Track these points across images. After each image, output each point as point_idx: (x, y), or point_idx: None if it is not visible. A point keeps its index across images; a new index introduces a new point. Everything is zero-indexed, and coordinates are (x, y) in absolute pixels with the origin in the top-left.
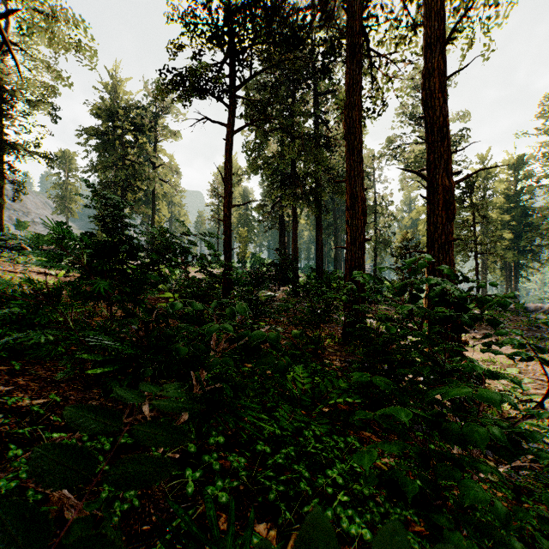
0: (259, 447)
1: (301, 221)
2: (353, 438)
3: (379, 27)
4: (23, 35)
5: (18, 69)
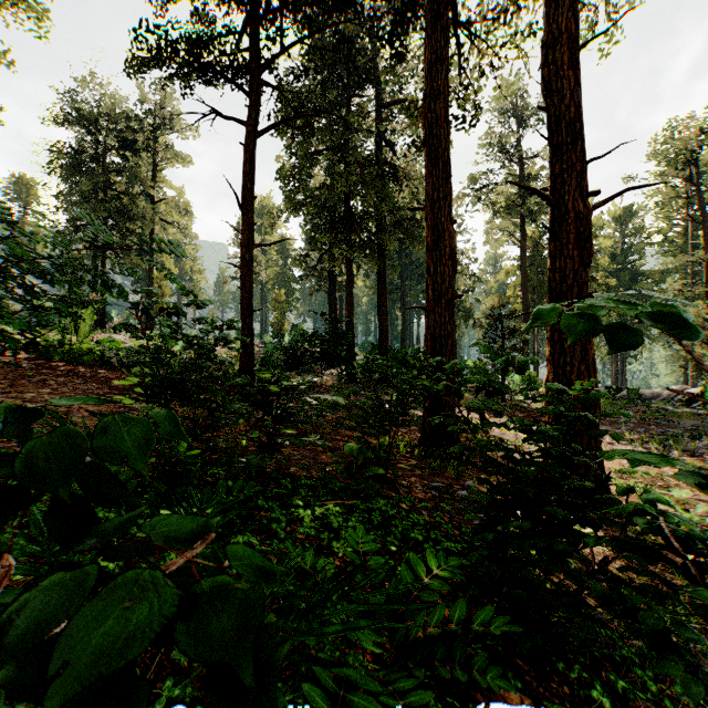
0: None
1: (358, 283)
2: None
3: None
4: None
5: None
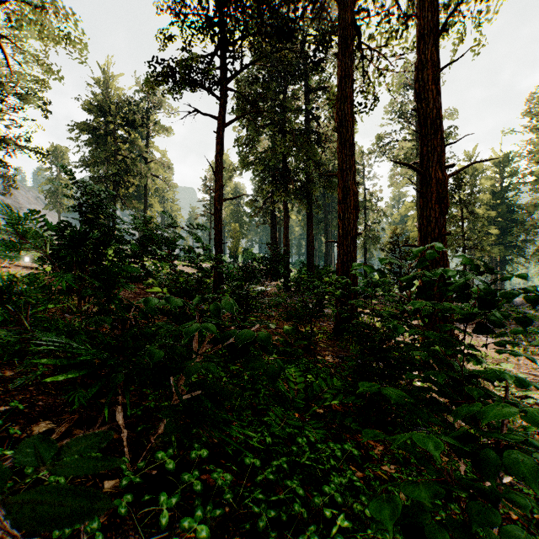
0: (247, 460)
1: (292, 217)
2: (351, 445)
3: (370, 21)
4: (12, 27)
5: (7, 62)
